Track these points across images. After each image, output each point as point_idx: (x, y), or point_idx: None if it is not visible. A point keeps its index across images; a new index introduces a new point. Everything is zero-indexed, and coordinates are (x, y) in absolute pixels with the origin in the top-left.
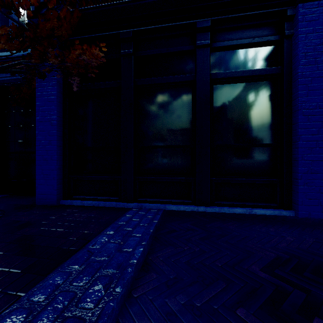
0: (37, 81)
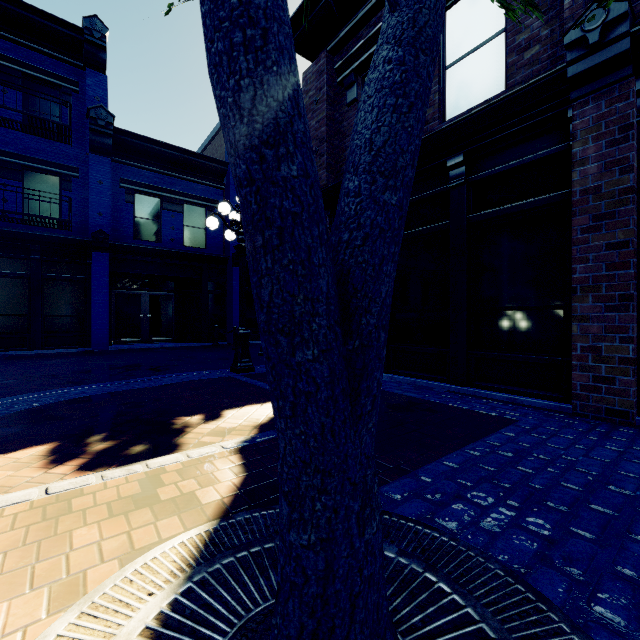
0: None
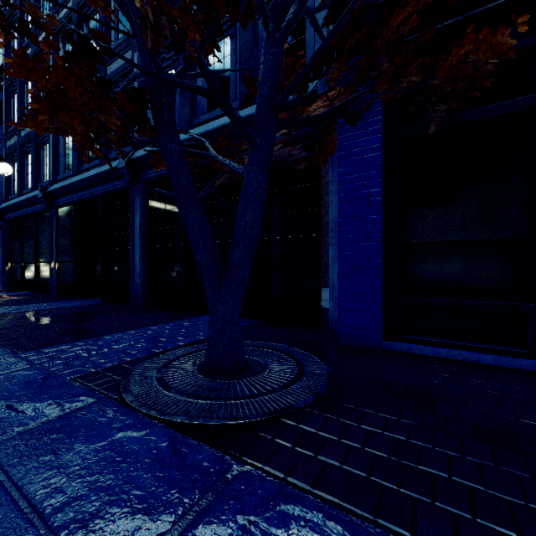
0: (339, 132)
